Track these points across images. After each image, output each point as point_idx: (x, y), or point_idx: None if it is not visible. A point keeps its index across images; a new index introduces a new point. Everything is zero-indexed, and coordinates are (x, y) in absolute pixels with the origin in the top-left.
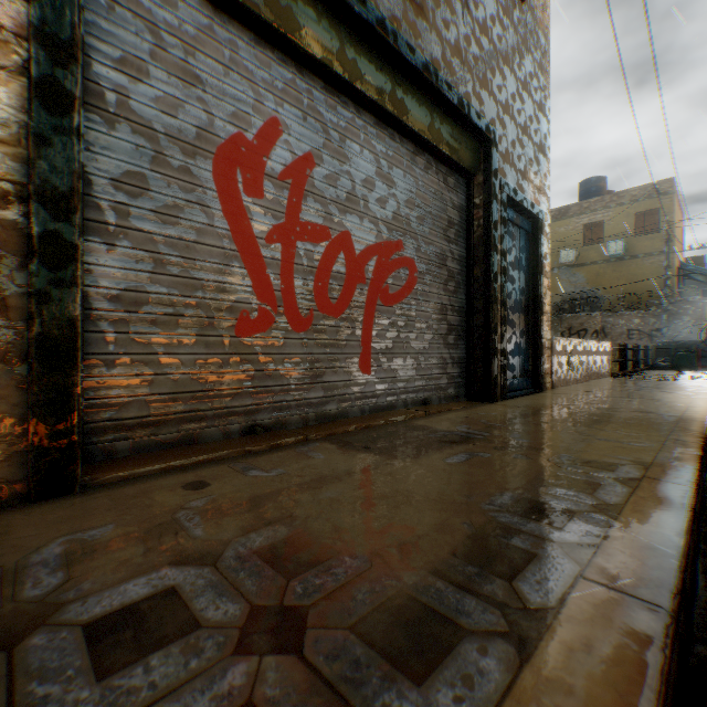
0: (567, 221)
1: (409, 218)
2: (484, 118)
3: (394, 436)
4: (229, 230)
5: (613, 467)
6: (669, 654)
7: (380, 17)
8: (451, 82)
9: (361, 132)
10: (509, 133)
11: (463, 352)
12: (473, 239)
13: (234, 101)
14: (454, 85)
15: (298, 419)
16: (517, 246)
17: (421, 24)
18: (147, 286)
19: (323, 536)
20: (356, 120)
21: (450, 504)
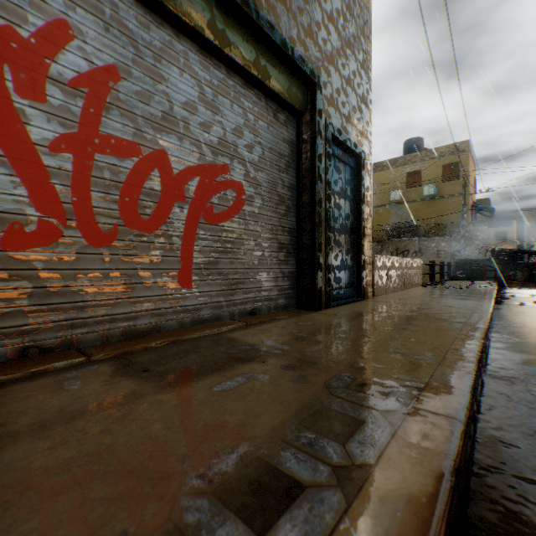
0: (395, 169)
1: (236, 145)
2: (308, 63)
3: (191, 353)
4: None
5: (387, 392)
6: None
7: None
8: (274, 24)
9: (181, 56)
10: (334, 81)
11: (293, 267)
12: (302, 169)
13: None
14: (278, 27)
15: (97, 336)
16: (343, 179)
17: None
18: None
19: None
20: (174, 44)
21: (144, 478)
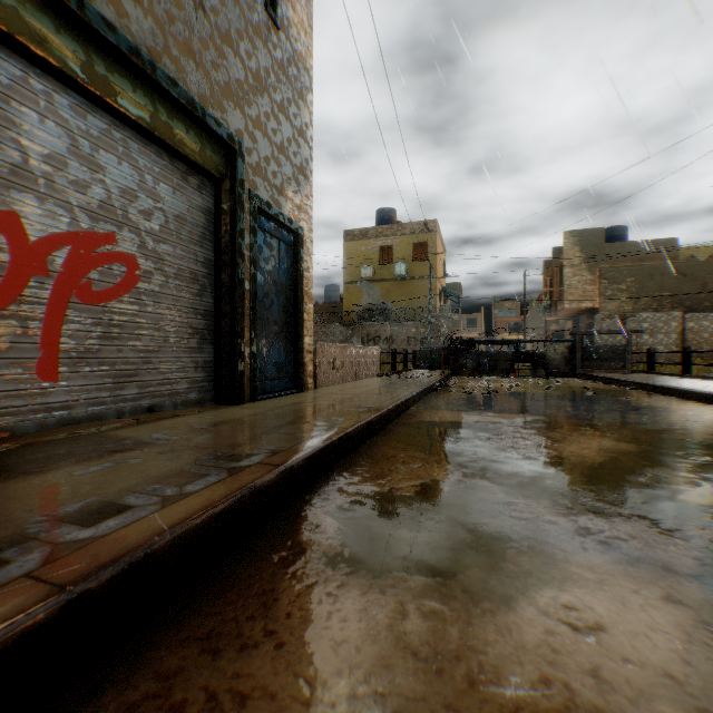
0: (367, 241)
1: (128, 210)
2: (226, 127)
3: (54, 452)
4: None
5: (246, 458)
6: (15, 631)
7: None
8: (178, 78)
9: (43, 98)
10: (262, 148)
11: (211, 356)
12: (221, 243)
13: None
14: (184, 83)
15: None
16: (277, 257)
17: (130, 4)
18: None
19: None
20: (32, 82)
21: None
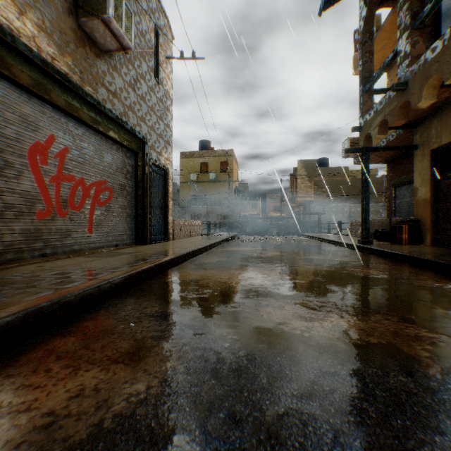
0: (194, 159)
1: (110, 170)
2: (142, 133)
3: (105, 254)
4: (35, 178)
5: (167, 254)
6: (152, 266)
7: (99, 101)
8: (128, 120)
9: (89, 137)
10: (153, 137)
11: (134, 225)
12: (138, 179)
13: (37, 128)
14: (129, 121)
15: (63, 251)
16: (158, 182)
17: (115, 100)
18: (3, 201)
19: (92, 266)
20: (87, 132)
21: (123, 261)
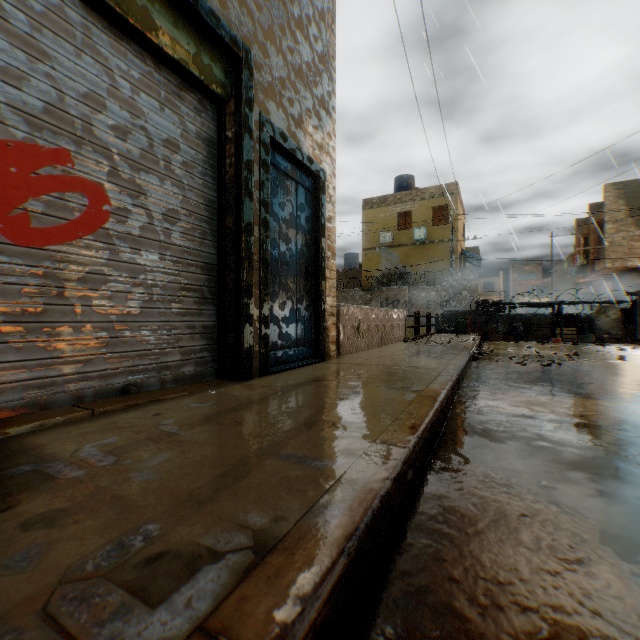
0: (386, 208)
1: (90, 122)
2: (227, 26)
3: None
4: None
5: (184, 577)
6: None
7: None
8: None
9: None
10: (276, 66)
11: (212, 320)
12: (225, 180)
13: None
14: None
15: None
16: (294, 203)
17: None
18: None
19: None
20: None
21: None
